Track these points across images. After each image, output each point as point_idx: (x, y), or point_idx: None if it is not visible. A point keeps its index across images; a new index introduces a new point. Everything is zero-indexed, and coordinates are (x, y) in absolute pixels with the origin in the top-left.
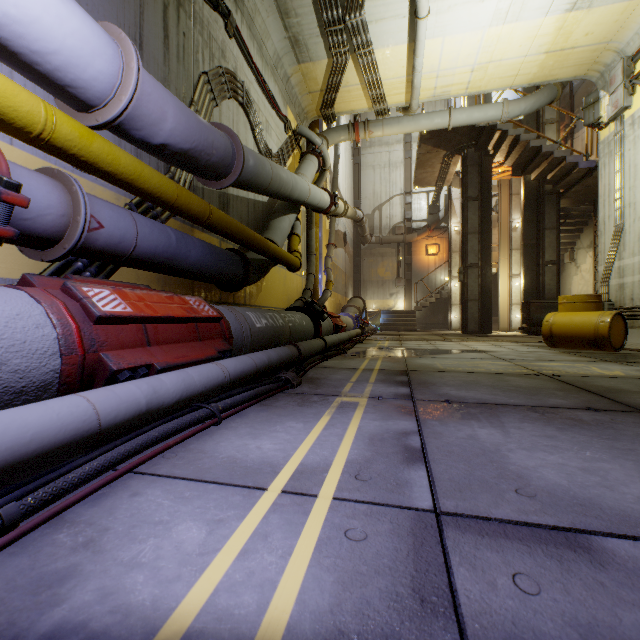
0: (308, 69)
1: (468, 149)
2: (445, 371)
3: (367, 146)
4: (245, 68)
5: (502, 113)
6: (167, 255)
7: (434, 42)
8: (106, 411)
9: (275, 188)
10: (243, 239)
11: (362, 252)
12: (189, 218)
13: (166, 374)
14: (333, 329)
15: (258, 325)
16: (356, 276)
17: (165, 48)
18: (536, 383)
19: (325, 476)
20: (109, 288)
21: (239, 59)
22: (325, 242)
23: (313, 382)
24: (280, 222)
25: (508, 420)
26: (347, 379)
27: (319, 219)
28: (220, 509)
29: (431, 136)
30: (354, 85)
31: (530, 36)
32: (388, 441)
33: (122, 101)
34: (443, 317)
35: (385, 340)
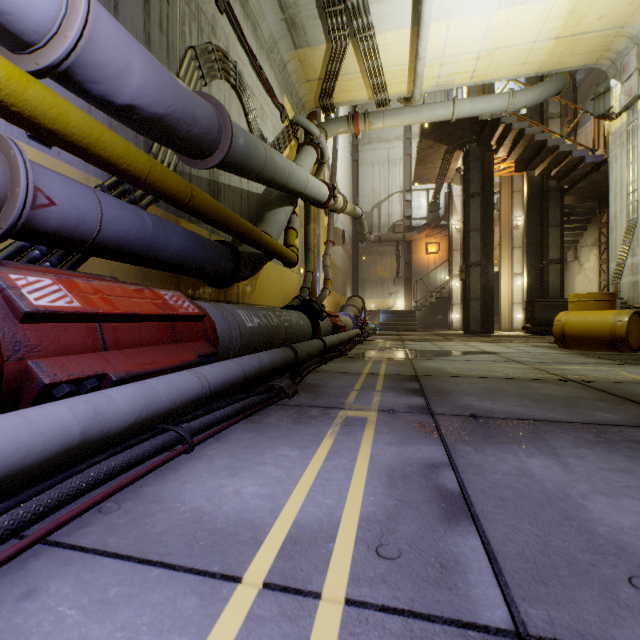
0: (306, 55)
1: (470, 144)
2: (459, 376)
3: (366, 143)
4: (238, 48)
5: (508, 104)
6: (141, 243)
7: (439, 26)
8: (7, 450)
9: (269, 174)
10: (232, 228)
11: (361, 251)
12: (166, 199)
13: (119, 388)
14: (332, 329)
15: (249, 324)
16: (355, 275)
17: (145, 14)
18: (568, 391)
19: (331, 549)
20: (52, 277)
21: (231, 38)
22: (323, 239)
23: (311, 390)
24: (276, 214)
25: (559, 444)
26: (350, 386)
27: (317, 215)
28: (157, 632)
29: (432, 130)
30: (354, 73)
31: (540, 20)
32: (413, 480)
33: (67, 37)
34: (443, 317)
35: (386, 340)
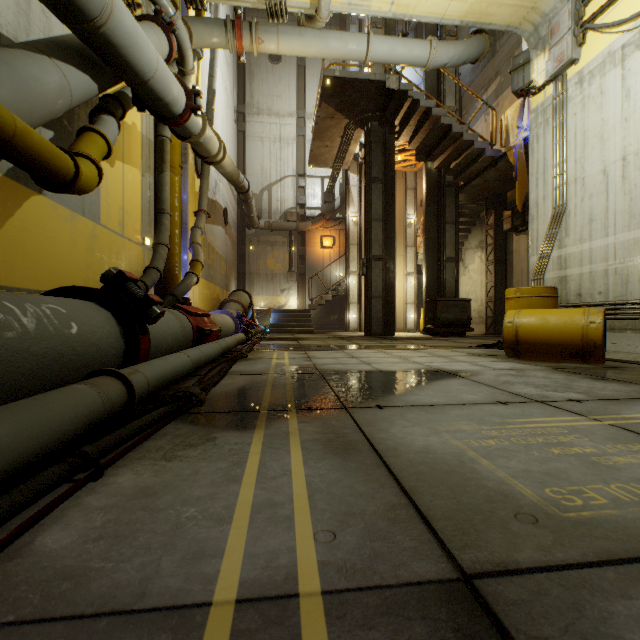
0: None
1: (372, 123)
2: (622, 556)
3: (254, 113)
4: None
5: (429, 55)
6: None
7: None
8: None
9: None
10: None
11: (248, 239)
12: None
13: None
14: (193, 336)
15: None
16: (241, 267)
17: None
18: None
19: None
20: None
21: None
22: (194, 208)
23: None
24: (20, 57)
25: None
26: None
27: (183, 172)
28: None
29: (334, 92)
30: None
31: None
32: None
33: None
34: (338, 317)
35: (282, 350)
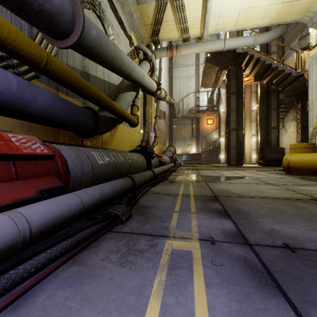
0: (143, 9)
1: (230, 66)
2: (244, 196)
3: (176, 67)
4: None
5: (254, 41)
6: (5, 97)
7: None
8: None
9: (118, 64)
10: (89, 94)
11: (173, 122)
12: (22, 60)
13: None
14: (158, 163)
15: (100, 162)
16: (170, 135)
17: None
18: None
19: None
20: None
21: None
22: (154, 115)
23: (143, 212)
24: (125, 95)
25: None
26: (172, 207)
27: (150, 102)
28: None
29: (211, 58)
30: (171, 21)
31: None
32: None
33: None
34: (215, 157)
35: (188, 170)
